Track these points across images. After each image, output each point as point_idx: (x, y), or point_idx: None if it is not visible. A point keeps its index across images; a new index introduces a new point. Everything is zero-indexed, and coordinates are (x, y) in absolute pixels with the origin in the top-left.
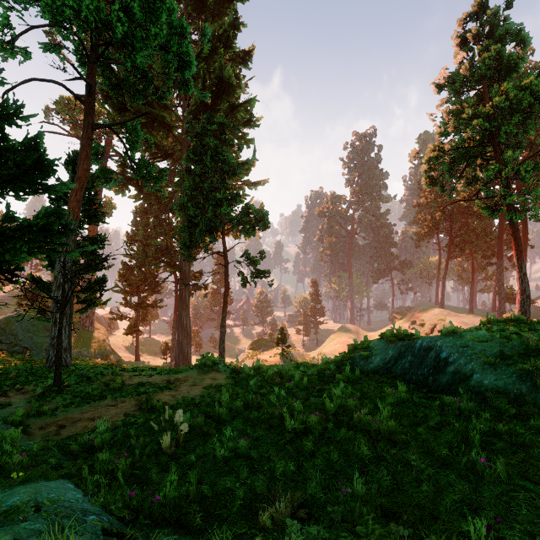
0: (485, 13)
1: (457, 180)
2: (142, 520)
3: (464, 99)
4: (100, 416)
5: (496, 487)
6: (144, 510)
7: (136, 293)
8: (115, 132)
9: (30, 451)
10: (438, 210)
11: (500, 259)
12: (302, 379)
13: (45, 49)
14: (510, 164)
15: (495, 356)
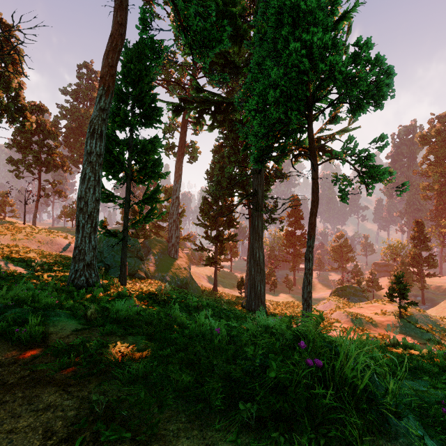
0: None
1: None
2: None
3: None
4: None
5: None
6: None
7: (214, 227)
8: None
9: None
10: None
11: None
12: None
13: None
14: None
15: None
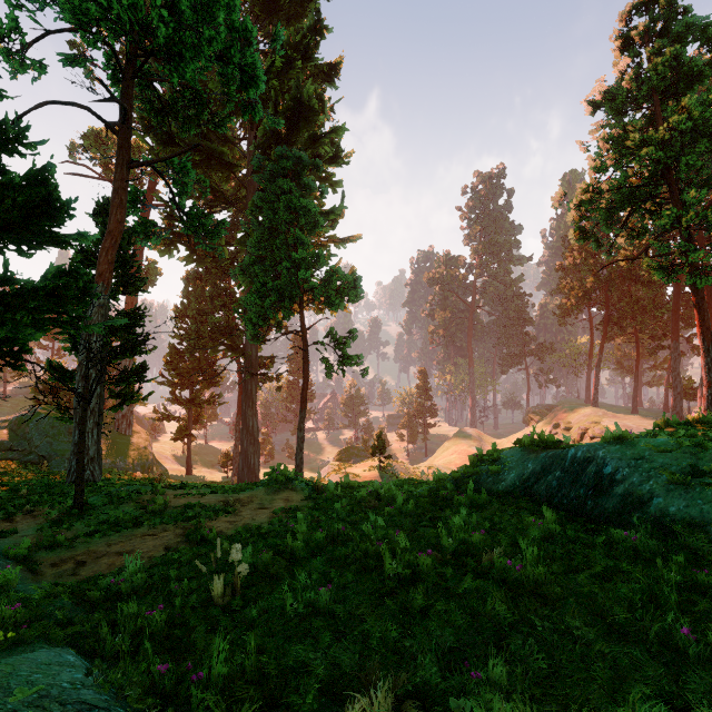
0: (657, 4)
1: (618, 231)
2: (172, 711)
3: (628, 121)
4: (133, 549)
5: (709, 673)
6: (181, 692)
7: (187, 385)
8: (158, 172)
9: (30, 600)
10: (590, 275)
11: (676, 340)
12: (407, 501)
13: (65, 61)
14: (691, 209)
15: (685, 472)
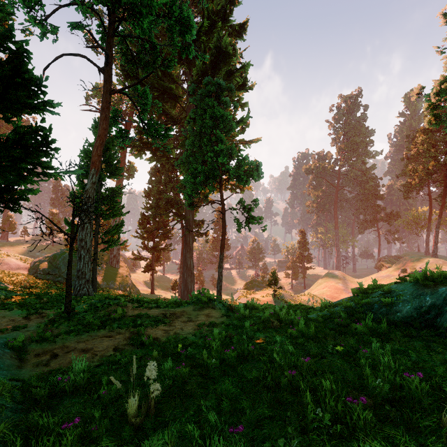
0: None
1: None
2: None
3: None
4: (92, 348)
5: None
6: None
7: (151, 238)
8: (129, 98)
9: None
10: (431, 160)
11: None
12: (305, 324)
13: (71, 27)
14: None
15: None
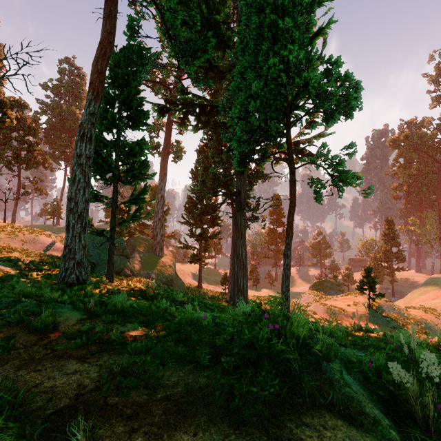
0: None
1: None
2: None
3: None
4: None
5: None
6: None
7: (199, 225)
8: None
9: None
10: None
11: None
12: None
13: None
14: None
15: None
